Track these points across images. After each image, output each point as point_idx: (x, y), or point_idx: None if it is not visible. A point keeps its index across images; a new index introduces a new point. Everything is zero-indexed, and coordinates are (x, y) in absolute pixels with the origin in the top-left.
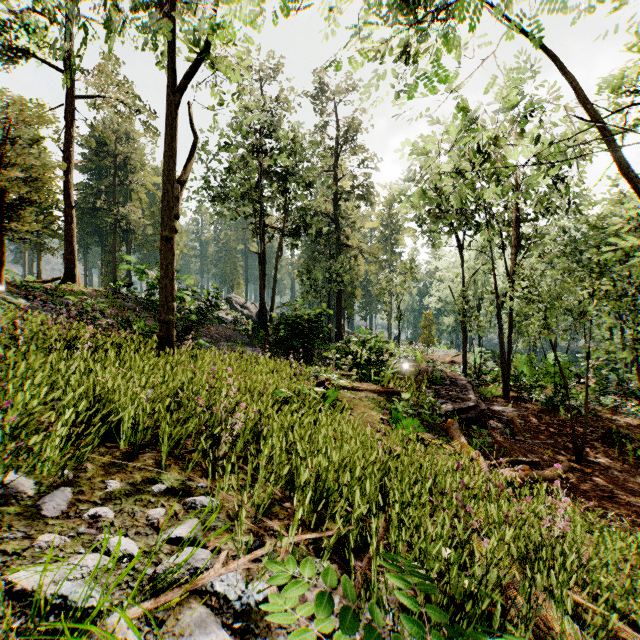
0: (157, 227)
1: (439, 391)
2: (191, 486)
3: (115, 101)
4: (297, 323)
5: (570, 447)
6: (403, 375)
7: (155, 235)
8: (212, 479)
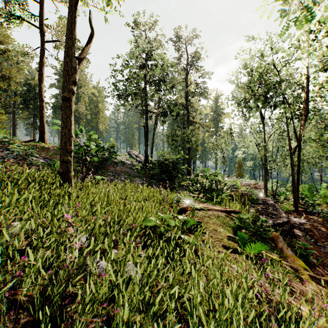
0: (93, 115)
1: (257, 208)
2: None
3: None
4: (165, 164)
5: None
6: (231, 197)
7: (92, 119)
8: None
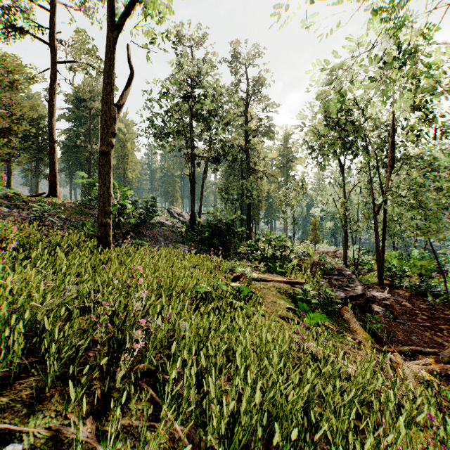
0: (119, 159)
1: (330, 280)
2: (64, 439)
3: (85, 65)
4: (217, 226)
5: (444, 329)
6: (300, 267)
7: (118, 164)
8: (100, 419)
